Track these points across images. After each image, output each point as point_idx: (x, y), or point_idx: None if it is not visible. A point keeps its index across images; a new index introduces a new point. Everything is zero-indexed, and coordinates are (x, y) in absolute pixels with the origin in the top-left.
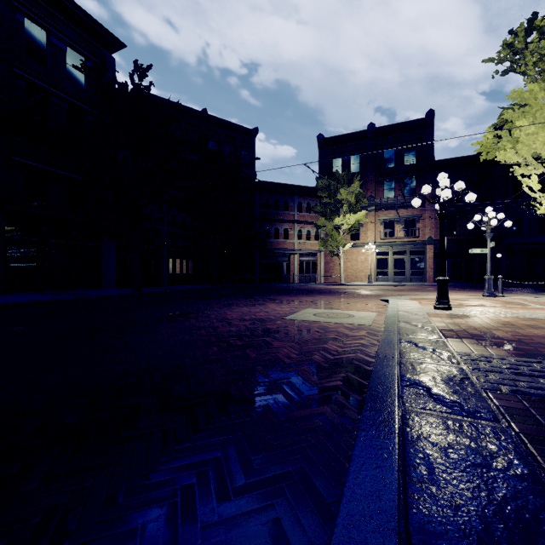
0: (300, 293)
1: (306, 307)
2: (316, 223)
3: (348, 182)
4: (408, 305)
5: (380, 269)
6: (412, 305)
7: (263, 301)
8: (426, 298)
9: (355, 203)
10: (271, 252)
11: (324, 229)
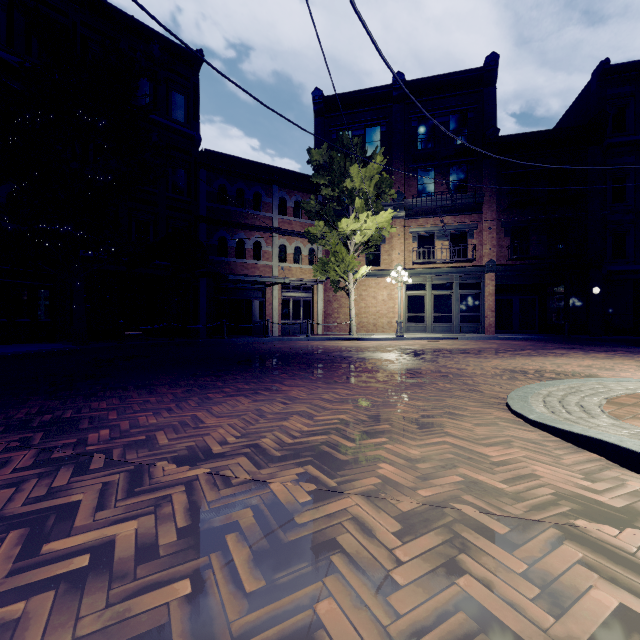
0: (249, 368)
1: None
2: (309, 231)
3: (363, 164)
4: None
5: (412, 312)
6: None
7: None
8: (637, 395)
9: (375, 199)
10: (224, 279)
11: (324, 243)
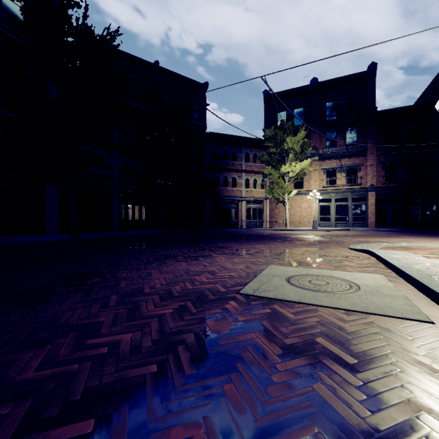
0: (250, 239)
1: (268, 262)
2: (263, 172)
3: (293, 133)
4: (416, 261)
5: (322, 215)
6: (423, 261)
7: (210, 251)
8: (401, 246)
9: (300, 152)
10: (220, 199)
11: (270, 177)
